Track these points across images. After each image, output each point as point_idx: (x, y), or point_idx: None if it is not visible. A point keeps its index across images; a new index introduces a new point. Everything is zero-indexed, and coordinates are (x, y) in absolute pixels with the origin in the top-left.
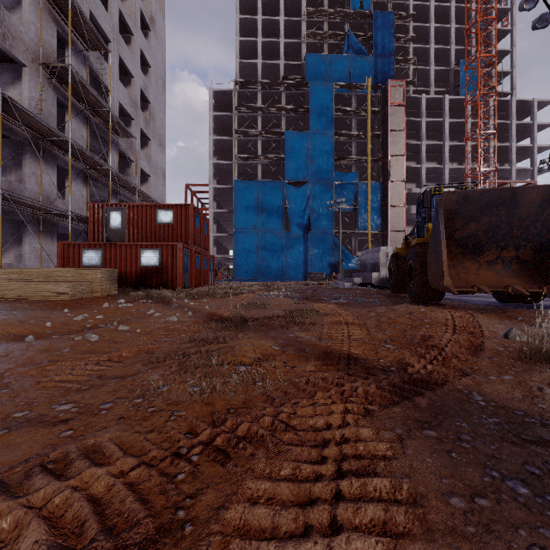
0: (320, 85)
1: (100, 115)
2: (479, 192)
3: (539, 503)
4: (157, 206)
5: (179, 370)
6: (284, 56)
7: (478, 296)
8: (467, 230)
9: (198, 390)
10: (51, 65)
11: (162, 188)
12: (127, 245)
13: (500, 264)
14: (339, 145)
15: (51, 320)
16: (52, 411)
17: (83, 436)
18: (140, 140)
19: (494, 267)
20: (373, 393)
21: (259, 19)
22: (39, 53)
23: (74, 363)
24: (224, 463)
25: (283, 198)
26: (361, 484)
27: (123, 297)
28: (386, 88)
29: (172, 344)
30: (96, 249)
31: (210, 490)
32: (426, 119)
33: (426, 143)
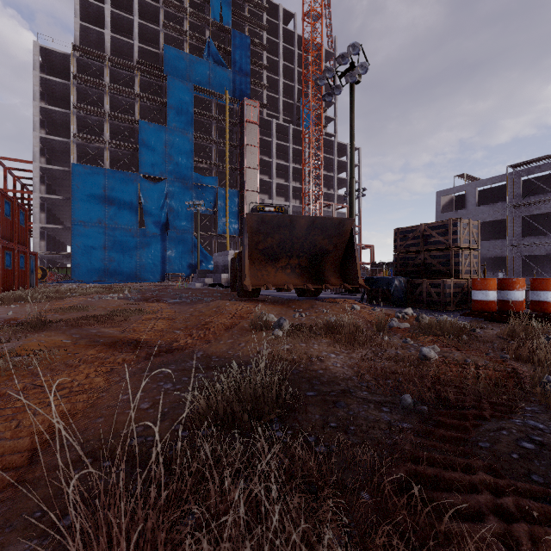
0: (179, 82)
1: None
2: (270, 216)
3: (170, 389)
4: None
5: None
6: (139, 37)
7: (292, 293)
8: (267, 243)
9: None
10: None
11: None
12: None
13: (289, 268)
14: (199, 147)
15: None
16: None
17: None
18: None
19: (286, 271)
20: (128, 360)
21: None
22: None
23: None
24: None
25: (137, 192)
26: (68, 399)
27: None
28: (243, 104)
29: None
30: None
31: None
32: (276, 141)
33: (276, 162)
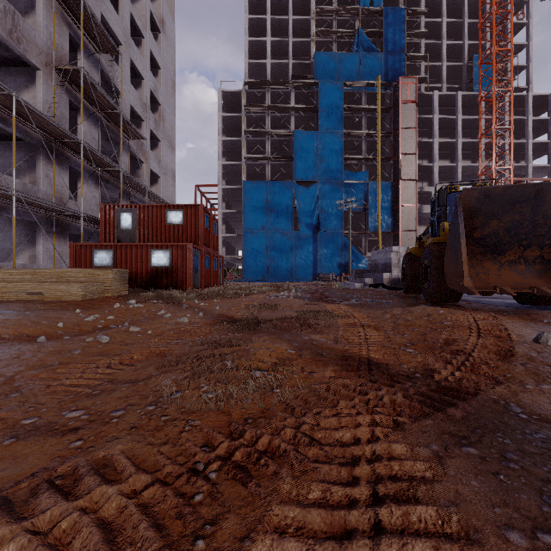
0: (329, 84)
1: (111, 117)
2: (501, 188)
3: None
4: (167, 207)
5: (192, 375)
6: (292, 55)
7: (496, 298)
8: (488, 229)
9: (214, 398)
10: (64, 68)
11: (172, 189)
12: (138, 245)
13: (523, 264)
14: (348, 144)
15: (63, 321)
16: (62, 418)
17: (93, 448)
18: (150, 142)
19: (516, 267)
20: (400, 402)
21: (268, 18)
22: (52, 57)
23: (85, 366)
24: (245, 482)
25: (292, 198)
26: (402, 513)
27: (134, 298)
28: (397, 85)
29: (184, 346)
30: (107, 250)
31: (231, 515)
32: (438, 117)
33: (438, 141)
